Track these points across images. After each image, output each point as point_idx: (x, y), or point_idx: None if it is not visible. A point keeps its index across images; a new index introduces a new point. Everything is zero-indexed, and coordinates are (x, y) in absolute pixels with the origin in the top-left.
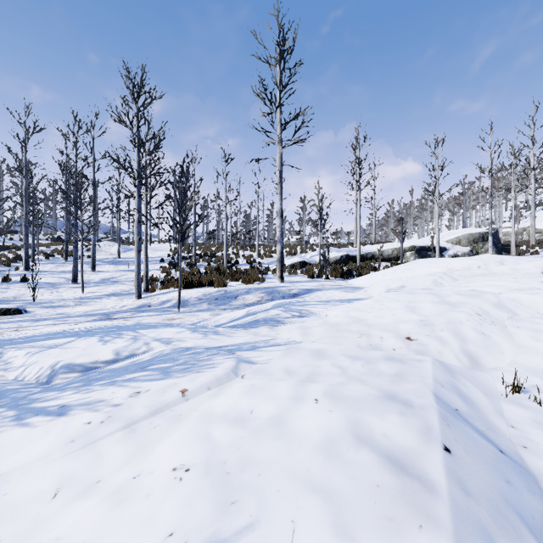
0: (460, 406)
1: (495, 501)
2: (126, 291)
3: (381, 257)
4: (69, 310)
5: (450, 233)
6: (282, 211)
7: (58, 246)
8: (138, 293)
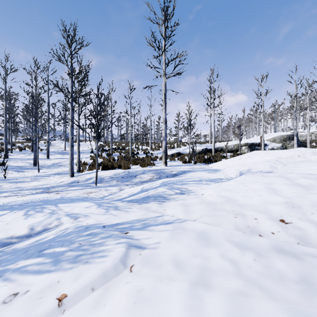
0: None
1: None
2: (66, 171)
3: (227, 150)
4: (25, 185)
5: (268, 135)
6: (166, 120)
7: (29, 143)
8: (71, 173)
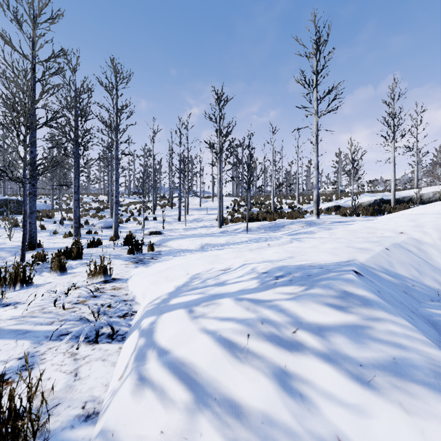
0: (413, 250)
1: (404, 262)
2: (210, 225)
3: (419, 200)
4: (183, 233)
5: None
6: (317, 165)
7: (165, 201)
8: (220, 225)
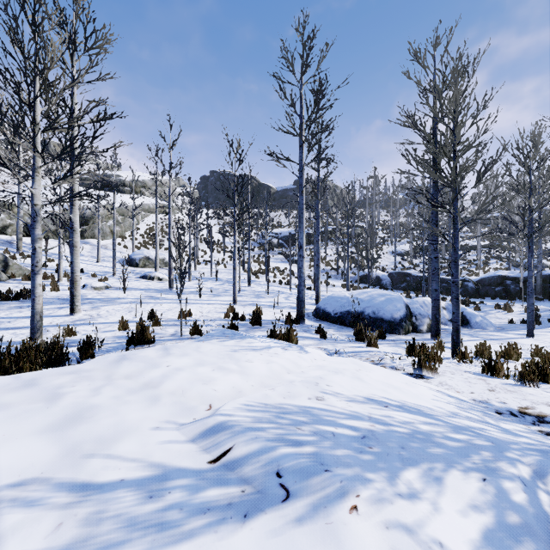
0: None
1: None
2: None
3: None
4: None
5: None
6: None
7: None
8: None
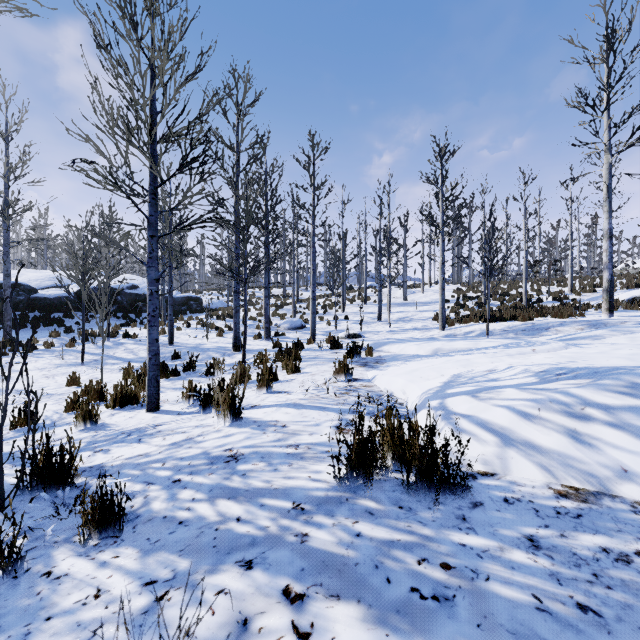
0: None
1: None
2: (424, 327)
3: None
4: (391, 337)
5: None
6: (610, 232)
7: (354, 293)
8: (442, 326)
